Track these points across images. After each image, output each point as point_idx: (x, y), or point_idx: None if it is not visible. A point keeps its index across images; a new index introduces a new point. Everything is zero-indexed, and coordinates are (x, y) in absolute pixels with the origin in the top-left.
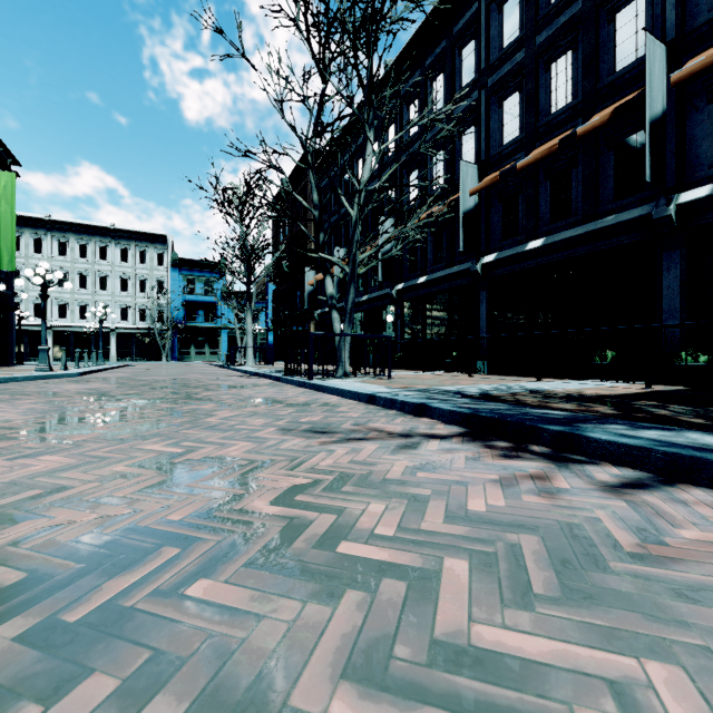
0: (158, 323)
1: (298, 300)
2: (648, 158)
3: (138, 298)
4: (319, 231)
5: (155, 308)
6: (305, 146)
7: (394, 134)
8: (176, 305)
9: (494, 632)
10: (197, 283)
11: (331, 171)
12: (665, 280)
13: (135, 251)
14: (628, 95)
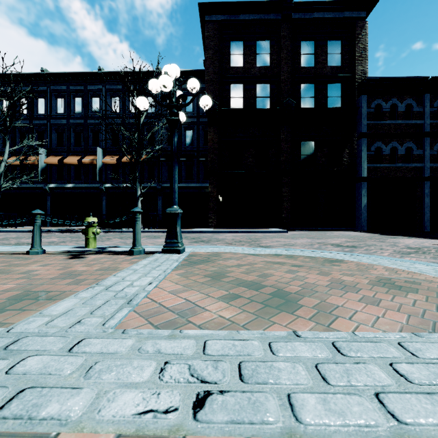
0: None
1: None
2: (98, 175)
3: None
4: None
5: None
6: None
7: None
8: None
9: (71, 235)
10: None
11: None
12: (103, 202)
13: None
14: (95, 155)
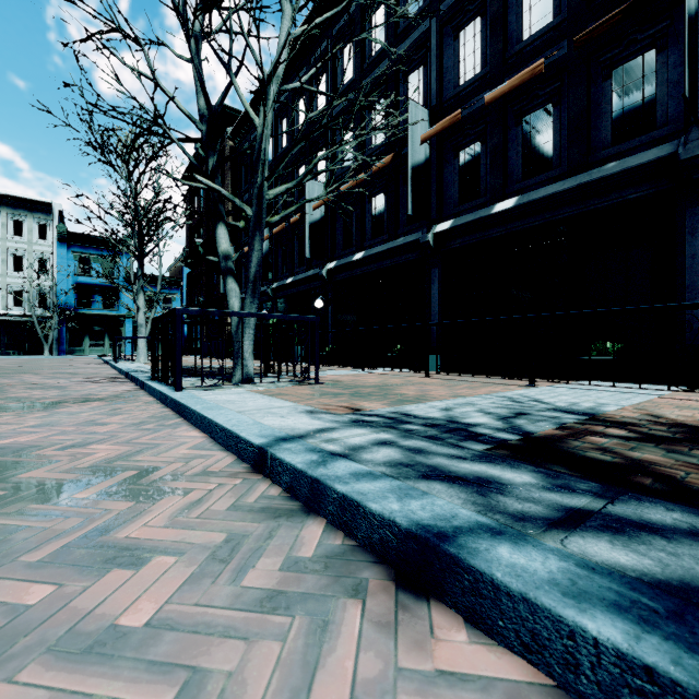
0: (37, 309)
1: (214, 284)
2: (687, 66)
3: (11, 277)
4: (207, 154)
5: (35, 290)
6: (183, 15)
7: (325, 84)
8: (64, 288)
9: None
10: (93, 263)
11: (252, 133)
12: (689, 246)
13: (6, 219)
14: None
